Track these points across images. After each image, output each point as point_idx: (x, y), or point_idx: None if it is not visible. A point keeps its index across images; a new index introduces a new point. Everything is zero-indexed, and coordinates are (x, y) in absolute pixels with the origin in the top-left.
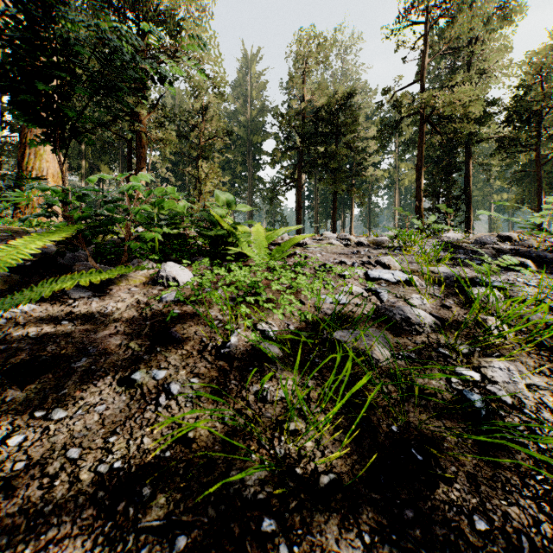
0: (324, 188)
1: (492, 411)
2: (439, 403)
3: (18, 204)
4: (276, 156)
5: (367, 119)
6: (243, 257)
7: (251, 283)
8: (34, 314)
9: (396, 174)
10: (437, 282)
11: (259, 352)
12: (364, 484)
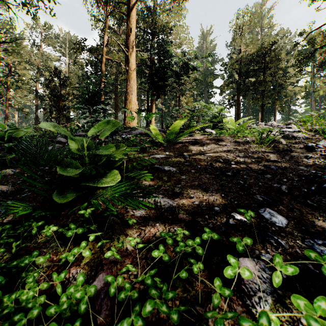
0: (254, 104)
1: (314, 147)
2: (298, 147)
3: (124, 122)
4: (222, 88)
5: (287, 54)
6: (226, 130)
7: (237, 131)
8: (181, 139)
9: (311, 87)
10: (313, 131)
11: (246, 141)
12: (275, 152)
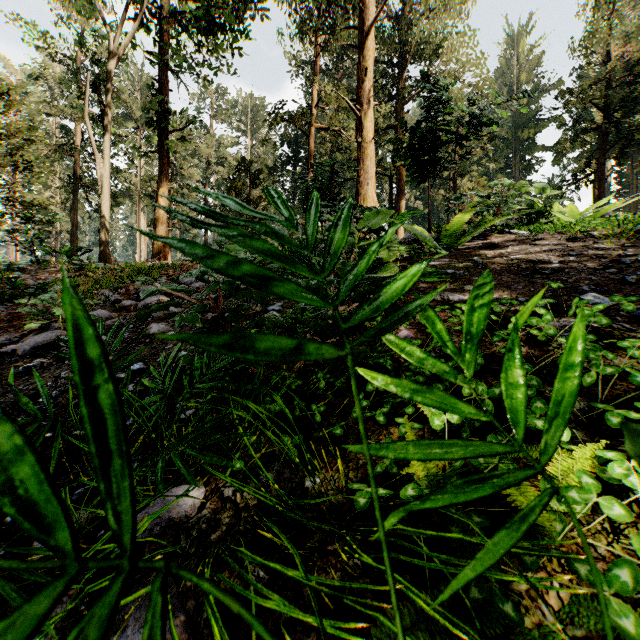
0: None
1: None
2: None
3: None
4: (559, 148)
5: None
6: None
7: (576, 223)
8: (467, 244)
9: None
10: None
11: (590, 236)
12: None
